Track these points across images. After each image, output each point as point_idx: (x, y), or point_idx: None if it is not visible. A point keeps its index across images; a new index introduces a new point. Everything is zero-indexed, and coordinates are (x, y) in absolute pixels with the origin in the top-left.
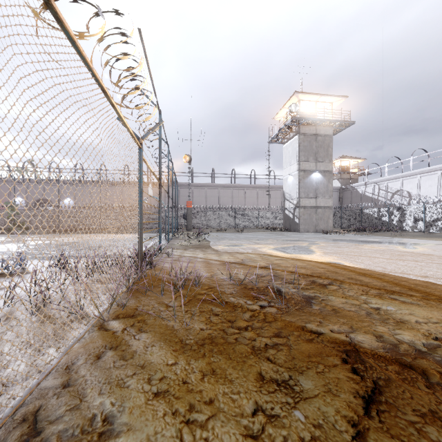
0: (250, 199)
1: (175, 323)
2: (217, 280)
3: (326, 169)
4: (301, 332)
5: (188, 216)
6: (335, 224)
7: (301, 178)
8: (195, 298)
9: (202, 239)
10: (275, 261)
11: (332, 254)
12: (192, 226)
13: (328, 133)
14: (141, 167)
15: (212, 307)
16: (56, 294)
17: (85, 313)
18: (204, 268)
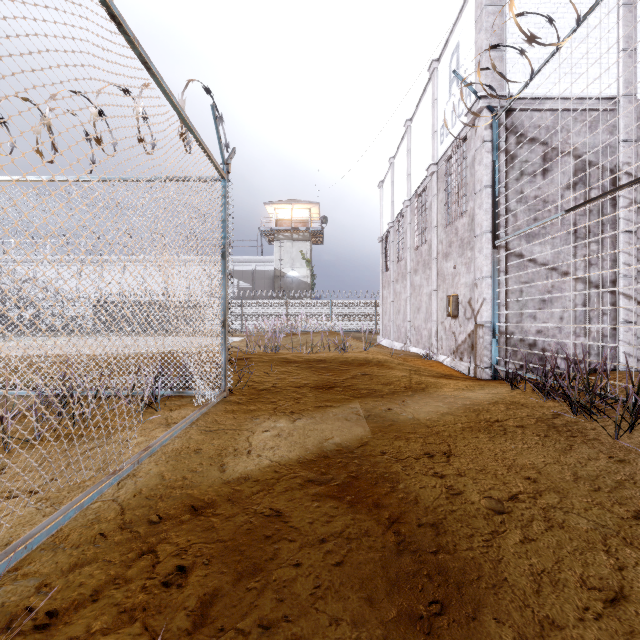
0: None
1: None
2: None
3: None
4: None
5: None
6: None
7: None
8: None
9: None
10: None
11: None
12: None
13: None
14: None
15: None
16: None
17: None
18: None
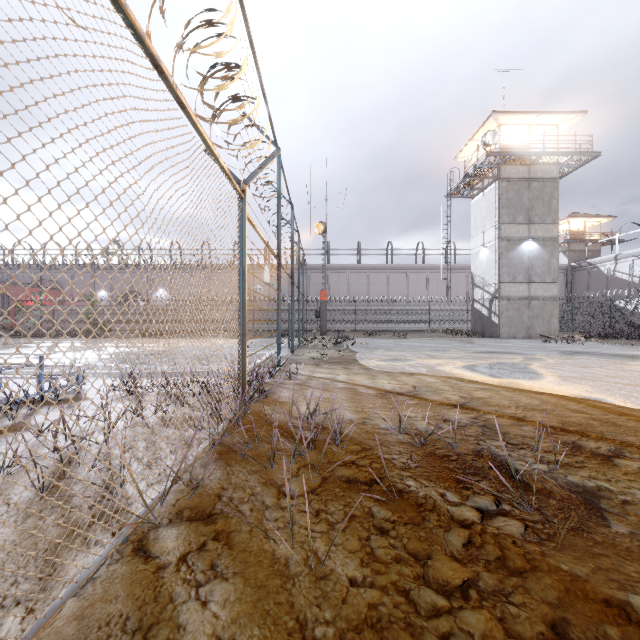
0: (416, 287)
1: (291, 553)
2: (376, 432)
3: (546, 235)
4: (629, 632)
5: (322, 313)
6: (560, 326)
7: (503, 251)
8: (334, 476)
9: (343, 349)
10: (475, 392)
11: (578, 380)
12: (328, 328)
13: (550, 176)
14: (243, 230)
15: (371, 506)
16: (97, 447)
17: (126, 499)
18: (350, 403)
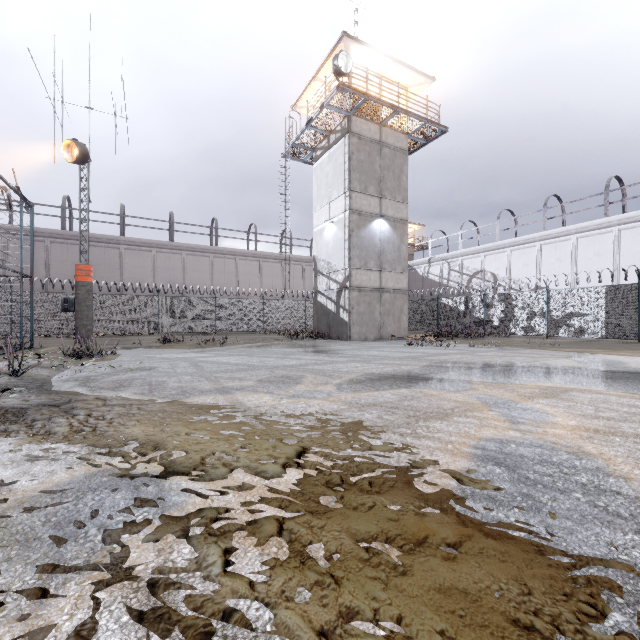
0: (247, 278)
1: None
2: None
3: (397, 215)
4: None
5: (79, 304)
6: None
7: (354, 227)
8: None
9: None
10: None
11: None
12: (111, 330)
13: (400, 145)
14: None
15: None
16: None
17: None
18: None
